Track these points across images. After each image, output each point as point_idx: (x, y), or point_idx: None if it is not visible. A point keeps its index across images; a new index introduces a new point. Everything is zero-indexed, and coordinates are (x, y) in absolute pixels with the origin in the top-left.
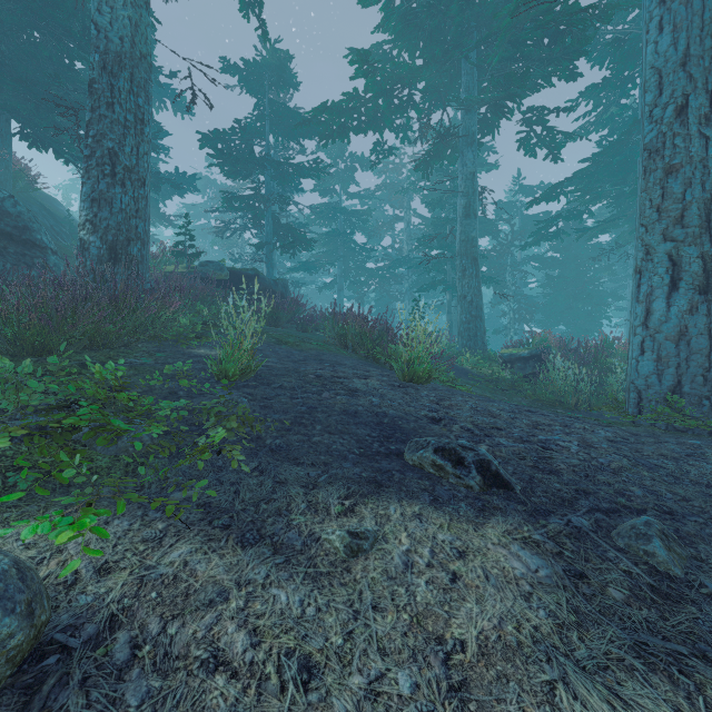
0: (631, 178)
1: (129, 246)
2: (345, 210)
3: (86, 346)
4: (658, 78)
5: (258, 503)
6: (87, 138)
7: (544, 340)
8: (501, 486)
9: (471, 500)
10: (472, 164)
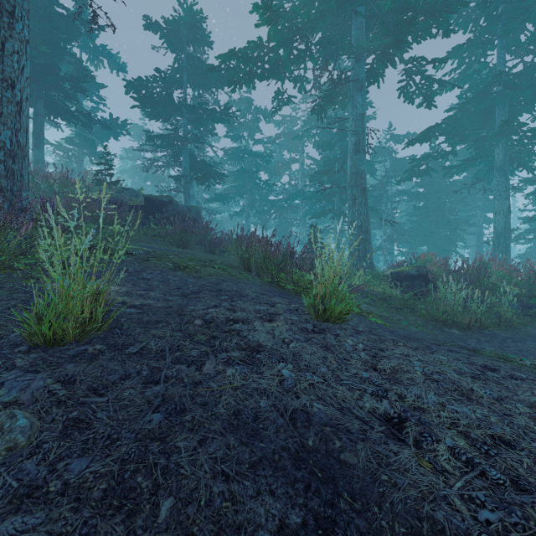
0: (489, 124)
1: None
2: (251, 152)
3: None
4: None
5: None
6: None
7: (428, 261)
8: None
9: None
10: (361, 106)
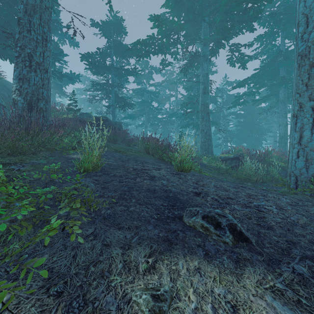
0: (277, 77)
1: (38, 102)
2: (148, 91)
3: (9, 154)
4: (306, 19)
5: (88, 266)
6: (16, 47)
7: (240, 150)
8: (243, 240)
9: (228, 253)
10: (206, 69)
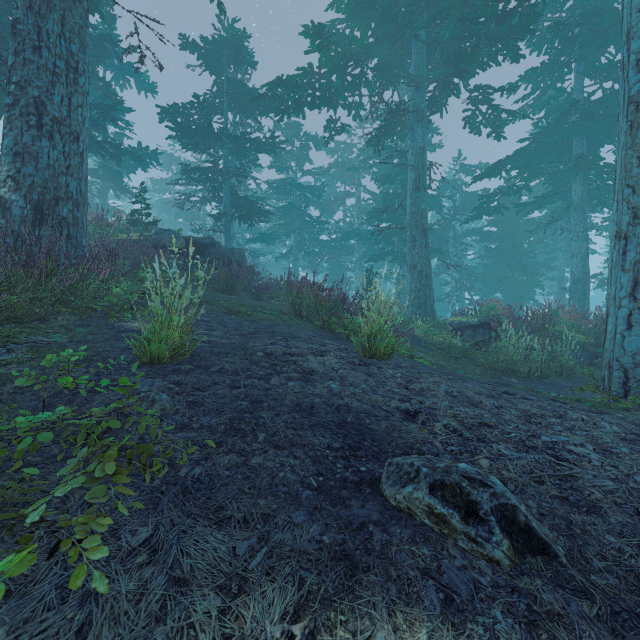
0: (566, 157)
1: (57, 206)
2: (300, 186)
3: None
4: None
5: None
6: (9, 84)
7: (492, 309)
8: (536, 551)
9: (505, 595)
10: (421, 139)
